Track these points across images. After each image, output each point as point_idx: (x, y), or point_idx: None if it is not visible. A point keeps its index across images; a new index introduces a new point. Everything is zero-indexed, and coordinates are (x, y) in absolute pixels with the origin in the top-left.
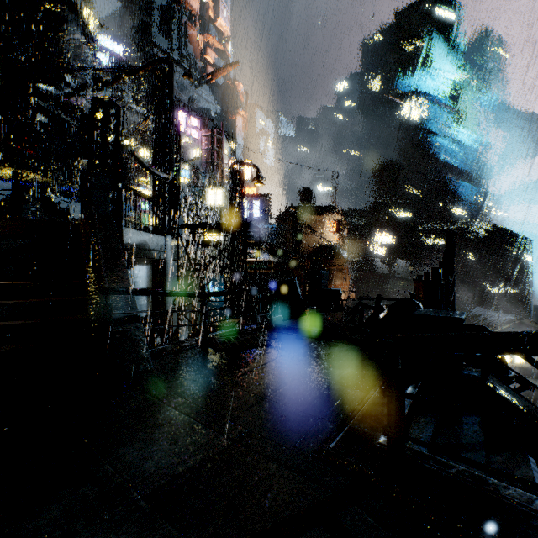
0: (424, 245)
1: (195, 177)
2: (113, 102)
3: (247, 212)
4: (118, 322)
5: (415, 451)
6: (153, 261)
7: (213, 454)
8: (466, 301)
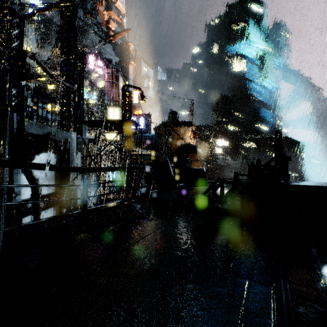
0: (244, 147)
1: (100, 100)
2: (15, 12)
3: None
4: None
5: None
6: (60, 151)
7: None
8: None
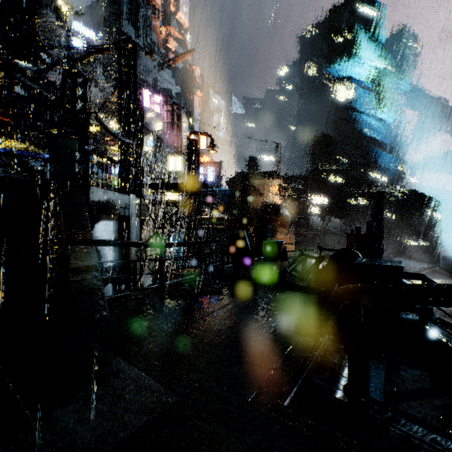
0: (352, 205)
1: (158, 147)
2: (80, 72)
3: (203, 176)
4: (77, 271)
5: (377, 410)
6: (119, 217)
7: (158, 415)
8: (386, 252)
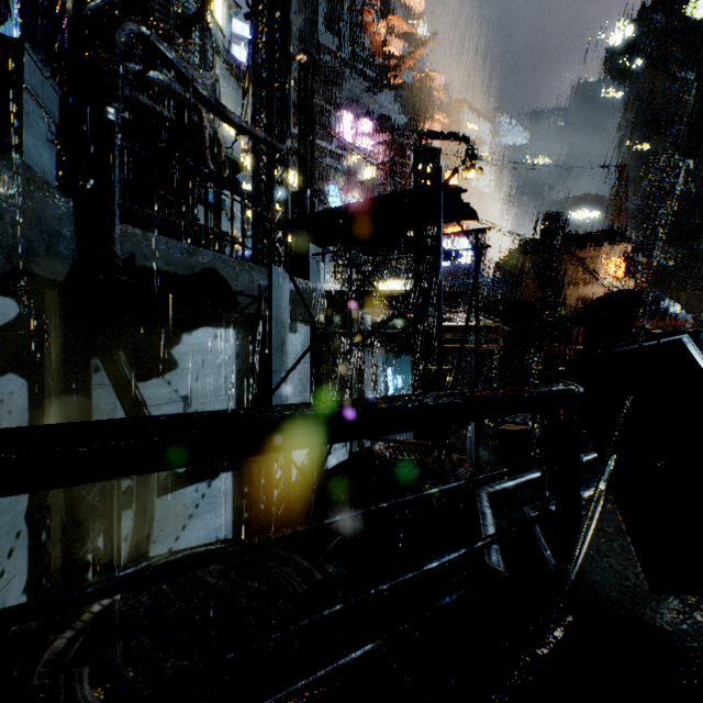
0: None
1: None
2: None
3: None
4: None
5: None
6: (251, 321)
7: None
8: None
